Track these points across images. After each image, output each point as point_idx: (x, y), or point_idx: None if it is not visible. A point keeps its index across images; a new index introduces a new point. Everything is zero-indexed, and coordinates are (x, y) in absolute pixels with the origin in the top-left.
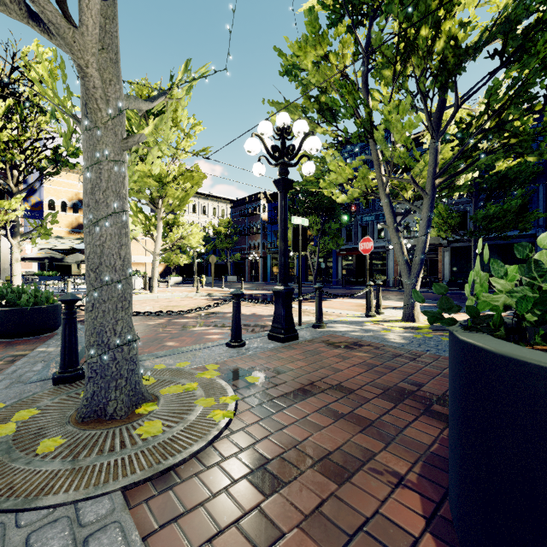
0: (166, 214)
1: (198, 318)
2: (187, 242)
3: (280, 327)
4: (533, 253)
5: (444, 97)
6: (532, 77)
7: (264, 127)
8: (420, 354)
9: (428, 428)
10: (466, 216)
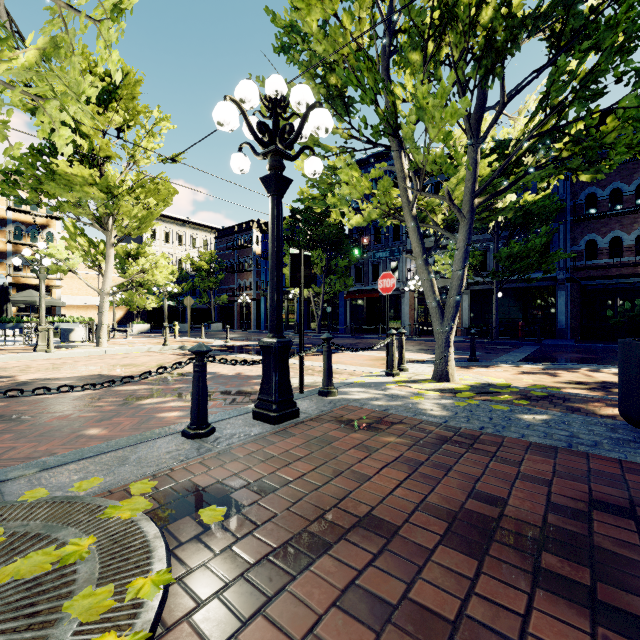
0: (128, 243)
1: (156, 383)
2: (151, 277)
3: (271, 401)
4: (554, 297)
5: (484, 95)
6: (603, 61)
7: (245, 89)
8: (474, 434)
9: (559, 628)
10: (486, 256)
